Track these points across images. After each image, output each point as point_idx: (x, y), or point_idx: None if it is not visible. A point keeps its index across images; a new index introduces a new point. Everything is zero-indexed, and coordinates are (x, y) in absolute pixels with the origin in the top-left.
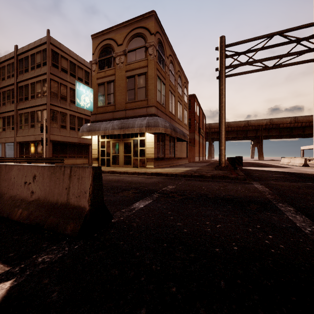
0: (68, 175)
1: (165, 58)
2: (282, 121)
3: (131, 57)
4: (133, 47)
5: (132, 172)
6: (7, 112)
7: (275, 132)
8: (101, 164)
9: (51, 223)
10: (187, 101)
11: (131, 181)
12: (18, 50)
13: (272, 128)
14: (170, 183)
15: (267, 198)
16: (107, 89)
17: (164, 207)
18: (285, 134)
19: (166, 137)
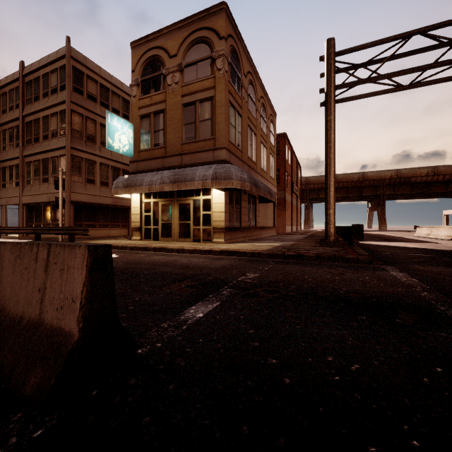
0: (45, 263)
1: (241, 75)
2: (414, 173)
3: (190, 74)
4: (192, 59)
5: (190, 249)
6: (9, 159)
7: (405, 190)
8: (146, 236)
9: (1, 365)
10: (274, 142)
11: (187, 265)
12: (25, 69)
13: (399, 184)
14: (249, 269)
15: (425, 300)
16: (153, 123)
17: (240, 317)
18: (419, 192)
19: (243, 196)
